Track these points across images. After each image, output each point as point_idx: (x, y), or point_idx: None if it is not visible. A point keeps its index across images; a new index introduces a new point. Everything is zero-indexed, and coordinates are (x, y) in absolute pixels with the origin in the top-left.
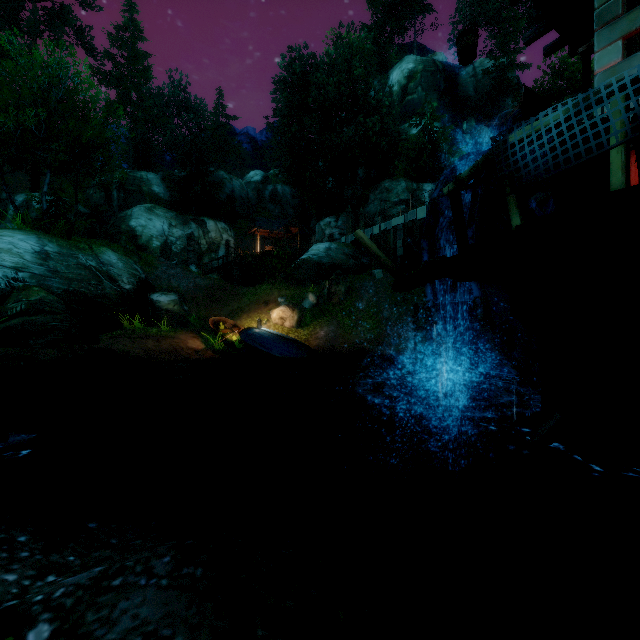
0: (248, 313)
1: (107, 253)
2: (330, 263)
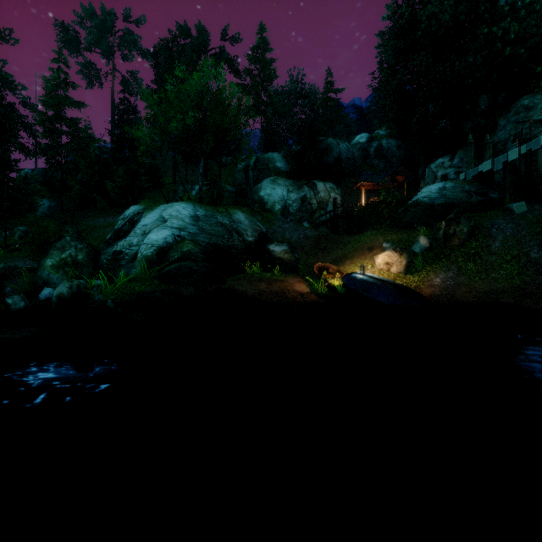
0: (351, 259)
1: (238, 214)
2: (445, 203)
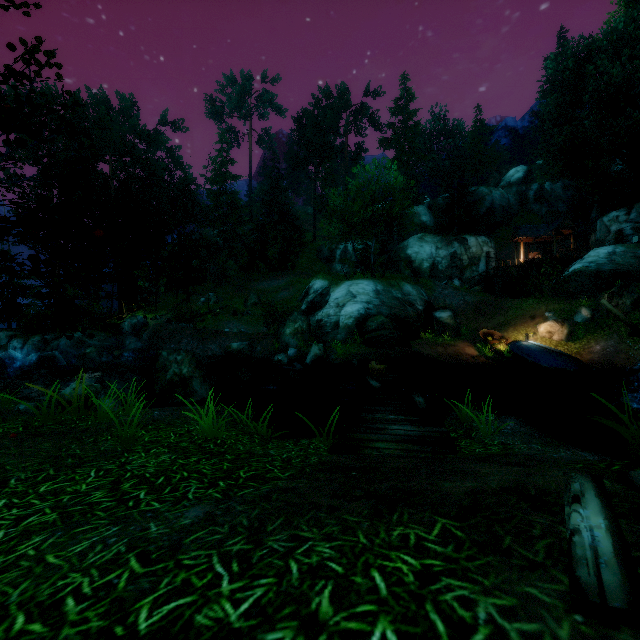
0: (514, 326)
1: (406, 285)
2: (613, 270)
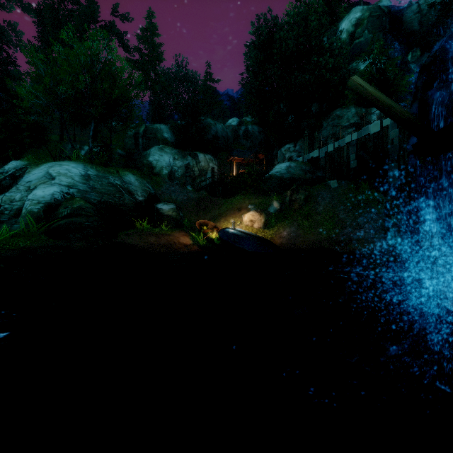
0: (225, 217)
1: (128, 175)
2: (290, 178)
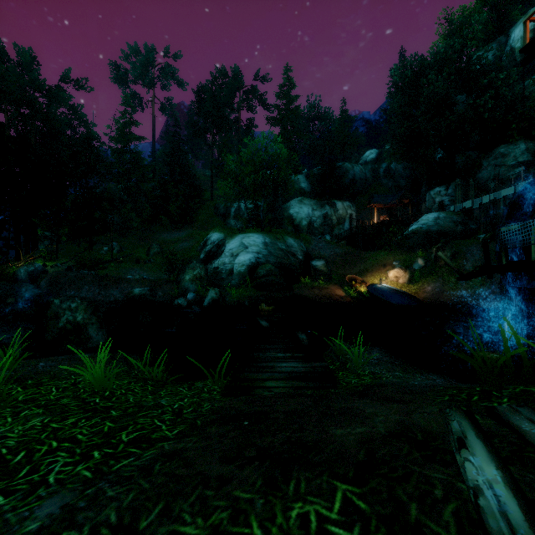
0: (371, 273)
1: (289, 239)
2: (438, 231)
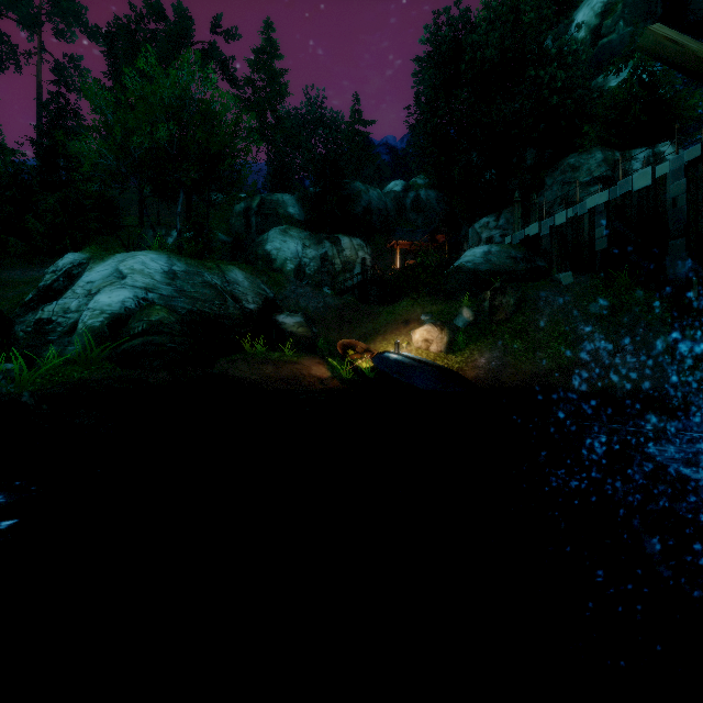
0: (383, 335)
1: (234, 272)
2: (490, 270)
